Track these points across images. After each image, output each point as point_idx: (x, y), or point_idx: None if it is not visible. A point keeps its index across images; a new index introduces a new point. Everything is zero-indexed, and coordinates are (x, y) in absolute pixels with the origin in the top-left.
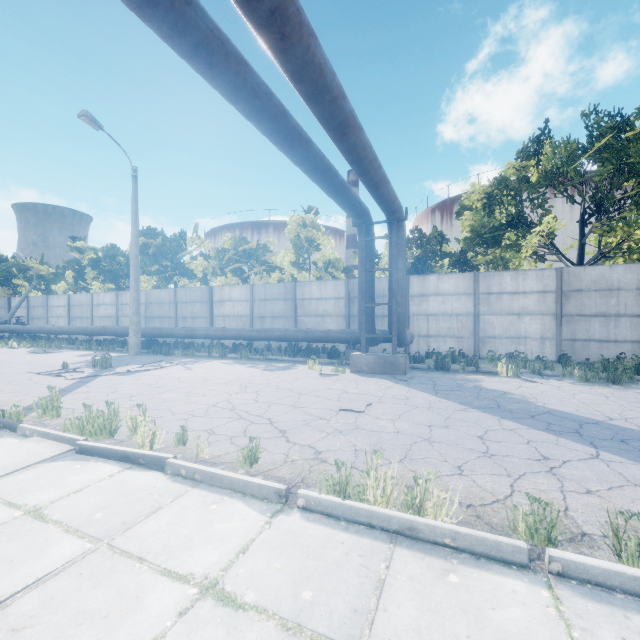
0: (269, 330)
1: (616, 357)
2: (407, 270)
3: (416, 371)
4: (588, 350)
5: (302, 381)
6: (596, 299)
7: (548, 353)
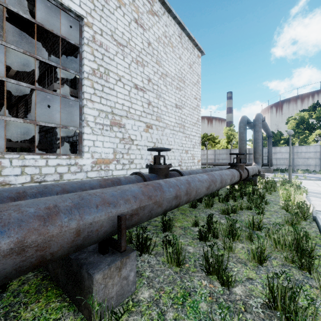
0: (227, 163)
1: None
2: None
3: (275, 172)
4: None
5: None
6: None
7: (317, 169)
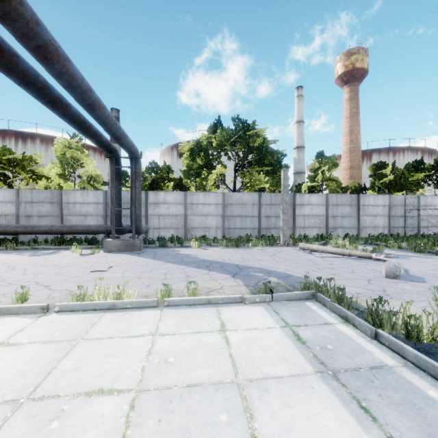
0: (36, 226)
1: (245, 236)
2: (147, 187)
3: (148, 248)
4: (235, 233)
5: (65, 260)
6: (238, 208)
7: (219, 235)
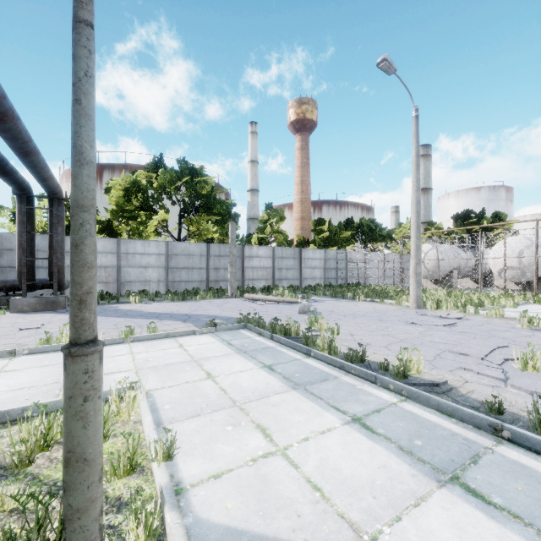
0: None
1: (192, 289)
2: None
3: None
4: (181, 287)
5: None
6: (184, 259)
7: (162, 290)
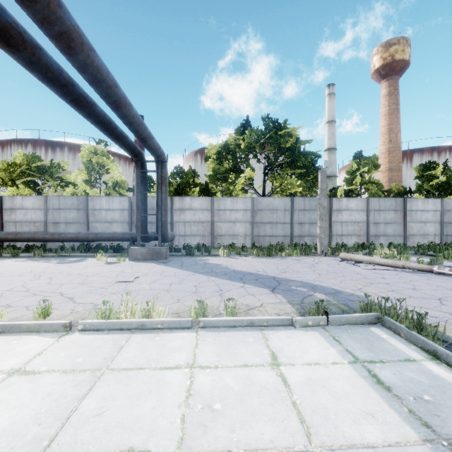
0: (63, 233)
1: (276, 244)
2: (172, 193)
3: (174, 257)
4: (265, 241)
5: (90, 268)
6: (268, 214)
7: (248, 243)
